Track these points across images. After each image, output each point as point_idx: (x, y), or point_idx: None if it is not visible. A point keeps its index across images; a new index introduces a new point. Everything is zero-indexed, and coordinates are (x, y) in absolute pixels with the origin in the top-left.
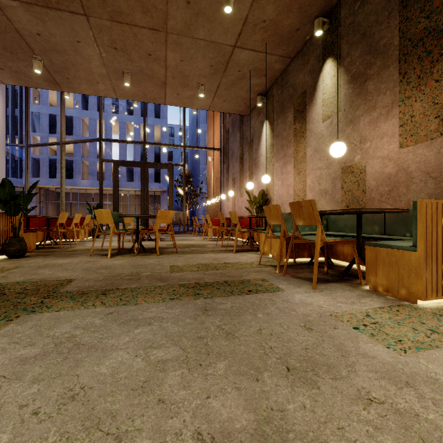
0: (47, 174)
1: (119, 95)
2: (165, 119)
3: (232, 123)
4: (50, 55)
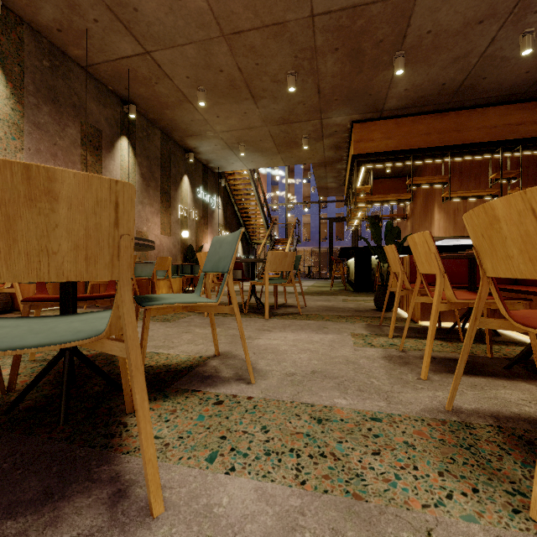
0: None
1: None
2: None
3: None
4: None
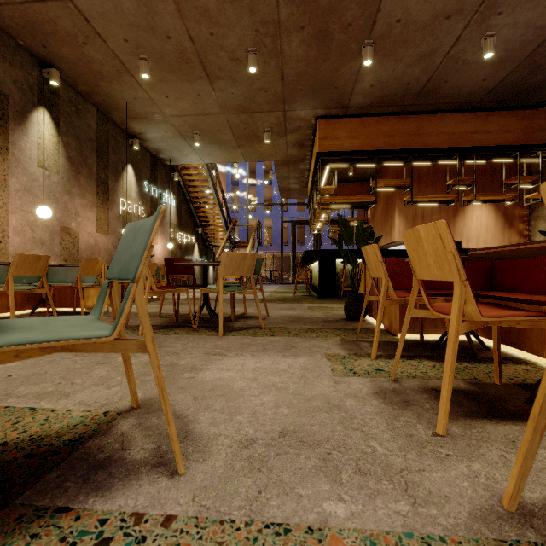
0: None
1: None
2: None
3: None
4: None
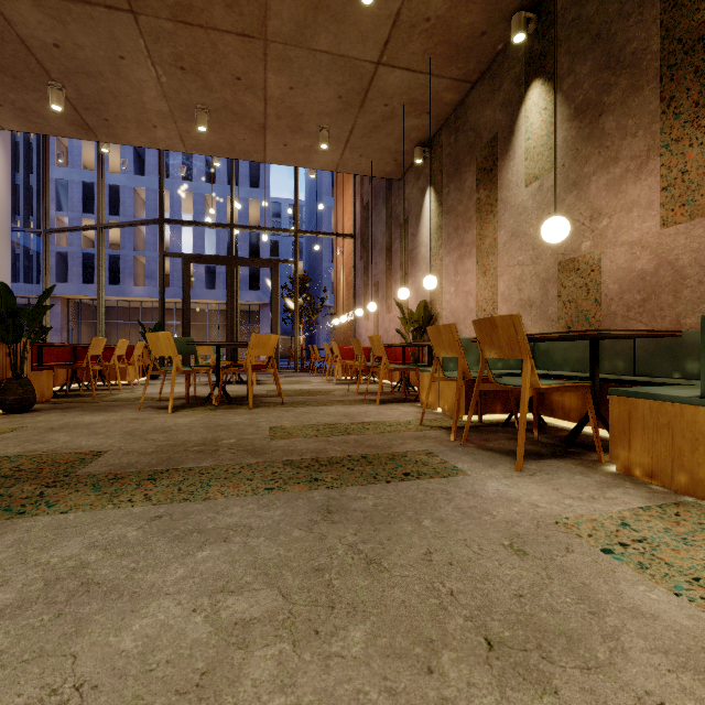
0: (79, 278)
1: (190, 148)
2: (267, 189)
3: (373, 193)
4: (77, 81)
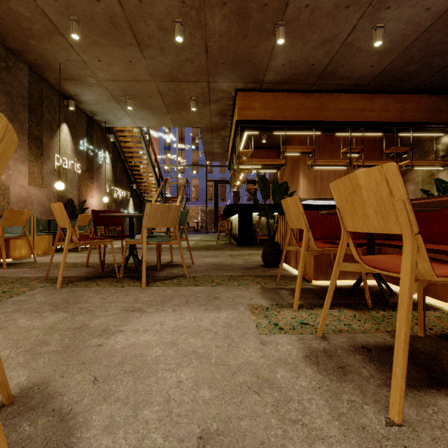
0: None
1: None
2: None
3: None
4: None
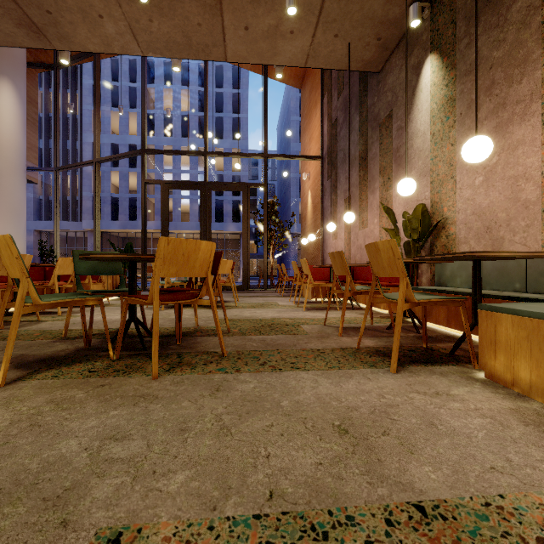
0: (109, 216)
1: (145, 47)
2: (246, 140)
3: (343, 105)
4: None
